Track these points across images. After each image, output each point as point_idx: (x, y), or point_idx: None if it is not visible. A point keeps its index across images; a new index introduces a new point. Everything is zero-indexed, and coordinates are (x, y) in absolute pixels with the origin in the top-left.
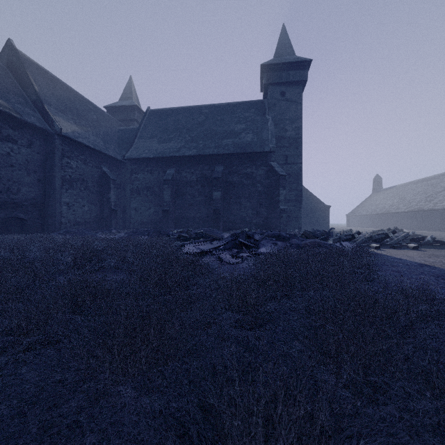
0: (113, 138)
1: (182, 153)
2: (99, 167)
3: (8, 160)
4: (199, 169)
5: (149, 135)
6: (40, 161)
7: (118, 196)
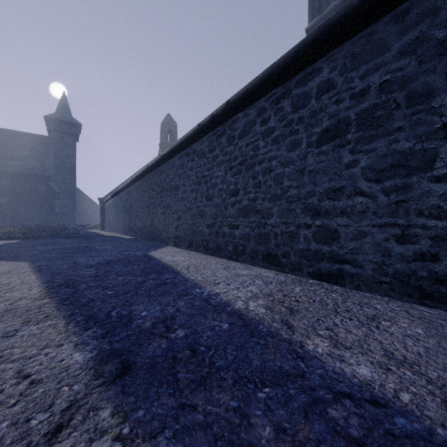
0: None
1: None
2: None
3: None
4: None
5: None
6: None
7: None
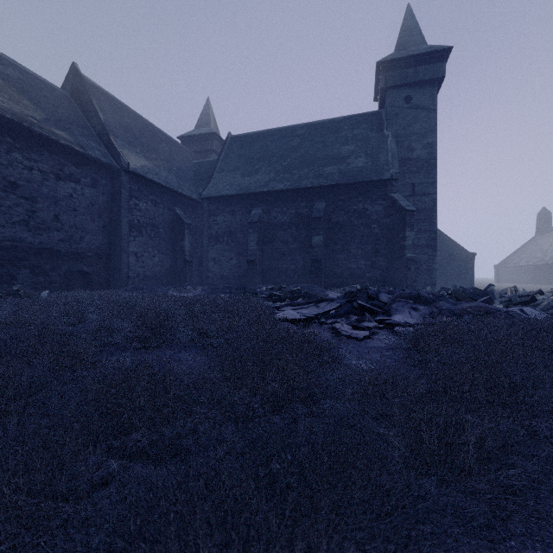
0: (188, 174)
1: (271, 187)
2: (171, 209)
3: (71, 203)
4: (294, 207)
5: (231, 167)
6: (106, 204)
7: (194, 244)
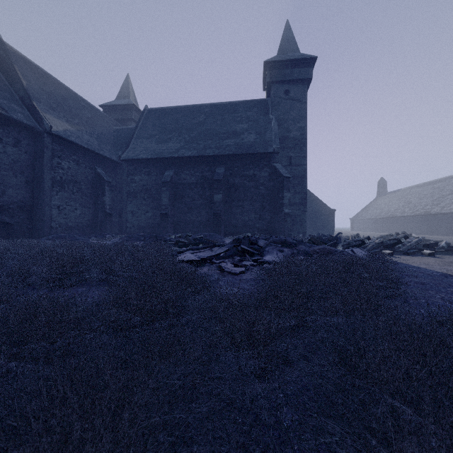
0: (109, 138)
1: (181, 154)
2: (93, 169)
3: None
4: (199, 170)
5: (147, 135)
6: (28, 161)
7: (114, 199)
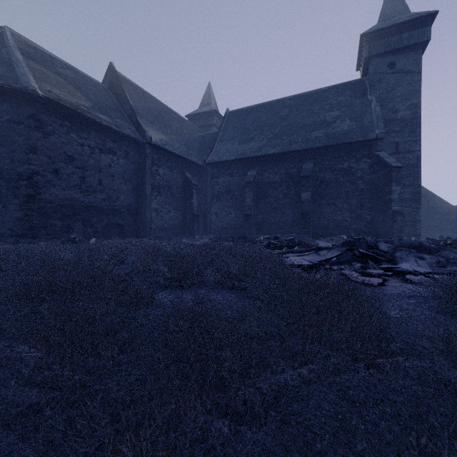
0: (194, 145)
1: (264, 152)
2: (182, 174)
3: (110, 171)
4: (284, 168)
5: (229, 137)
6: (134, 170)
7: (199, 201)
